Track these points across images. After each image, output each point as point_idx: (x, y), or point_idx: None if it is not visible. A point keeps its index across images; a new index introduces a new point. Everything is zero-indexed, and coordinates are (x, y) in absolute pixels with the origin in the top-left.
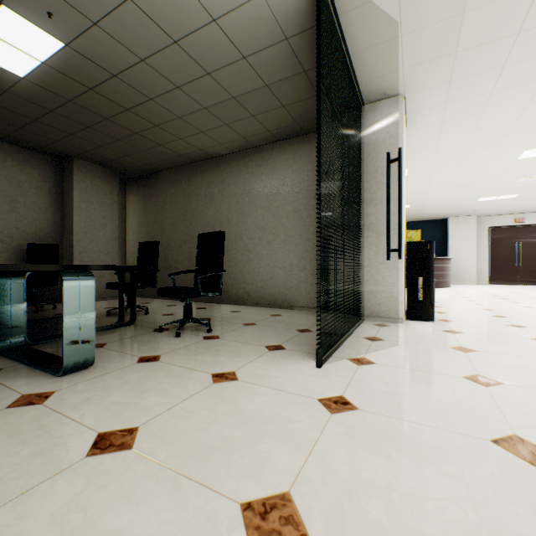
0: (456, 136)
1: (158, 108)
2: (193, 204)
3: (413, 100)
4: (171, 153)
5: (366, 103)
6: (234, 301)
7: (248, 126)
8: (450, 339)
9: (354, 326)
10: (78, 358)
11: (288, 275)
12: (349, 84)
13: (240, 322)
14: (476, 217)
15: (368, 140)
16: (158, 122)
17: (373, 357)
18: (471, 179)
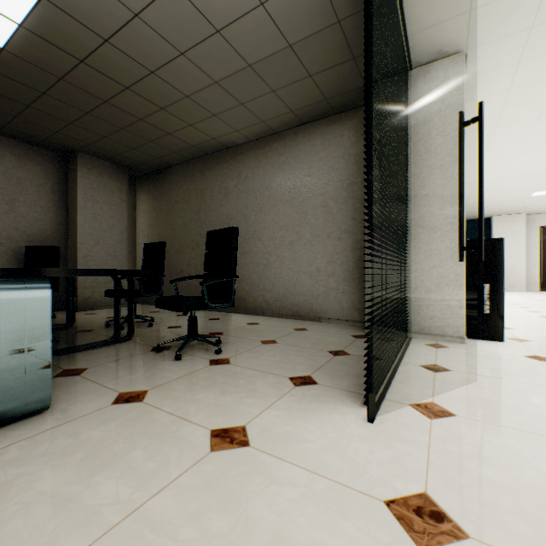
0: (523, 111)
1: (162, 84)
2: (206, 202)
3: (476, 59)
4: (181, 144)
5: (414, 66)
6: (251, 311)
7: (267, 106)
8: (545, 371)
9: (402, 346)
10: (22, 402)
11: (314, 282)
12: (398, 33)
13: (258, 339)
14: (526, 215)
15: (416, 113)
16: (164, 104)
17: (447, 402)
18: (529, 169)
